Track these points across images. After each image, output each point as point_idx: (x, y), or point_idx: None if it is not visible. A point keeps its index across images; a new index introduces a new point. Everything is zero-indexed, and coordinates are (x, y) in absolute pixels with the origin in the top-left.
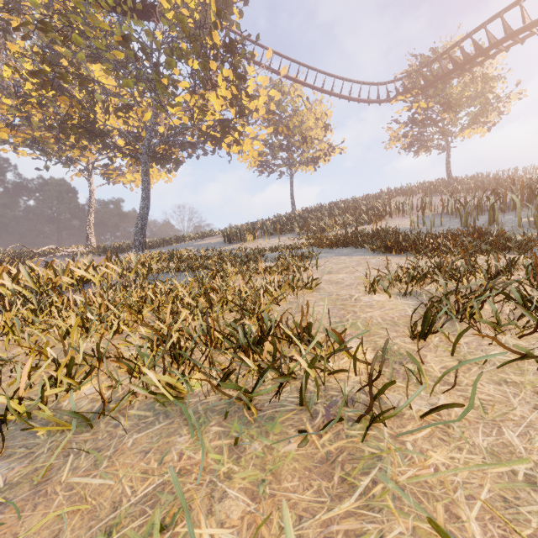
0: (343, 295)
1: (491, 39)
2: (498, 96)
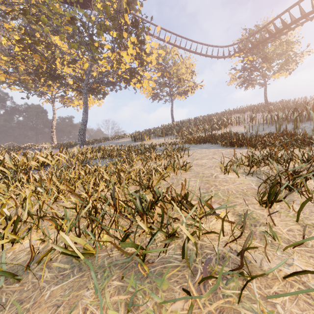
0: (206, 173)
1: (292, 18)
2: (296, 53)
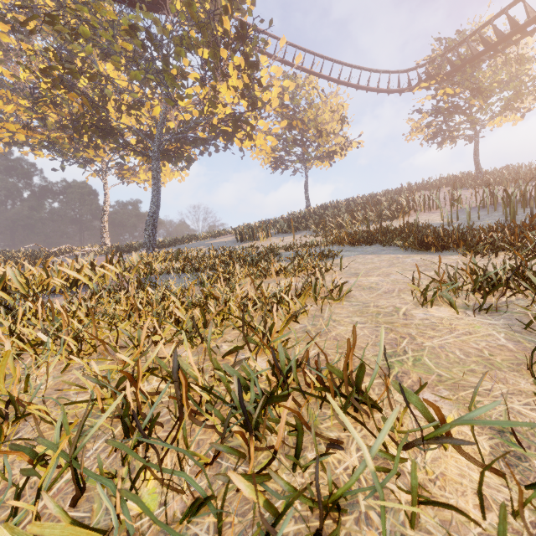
0: (384, 307)
1: (530, 13)
2: (535, 78)
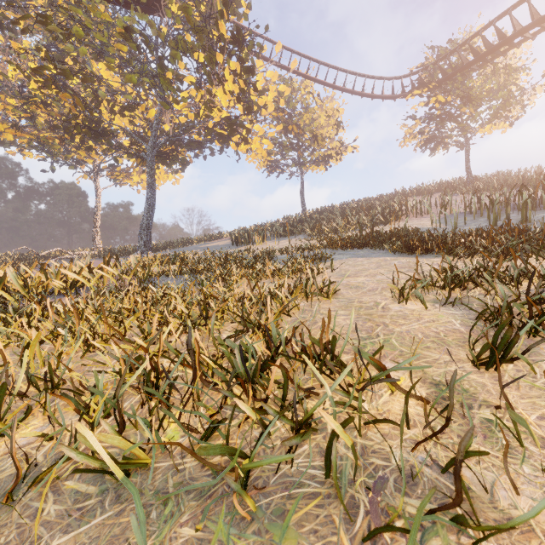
0: (366, 302)
1: (516, 25)
2: (522, 88)
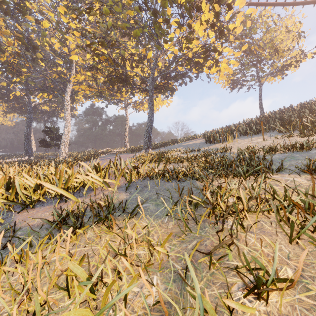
0: None
1: None
2: None
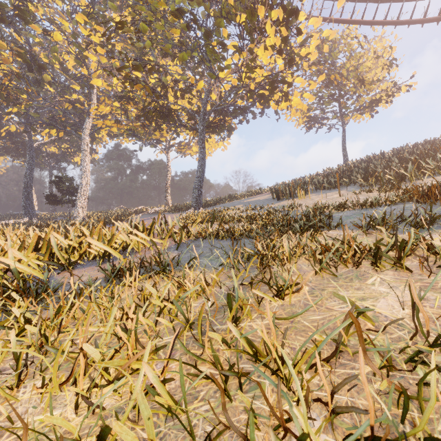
0: None
1: None
2: None
